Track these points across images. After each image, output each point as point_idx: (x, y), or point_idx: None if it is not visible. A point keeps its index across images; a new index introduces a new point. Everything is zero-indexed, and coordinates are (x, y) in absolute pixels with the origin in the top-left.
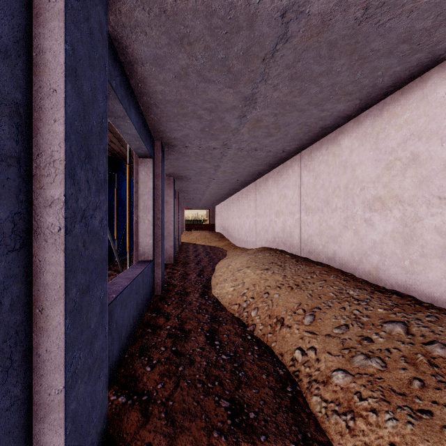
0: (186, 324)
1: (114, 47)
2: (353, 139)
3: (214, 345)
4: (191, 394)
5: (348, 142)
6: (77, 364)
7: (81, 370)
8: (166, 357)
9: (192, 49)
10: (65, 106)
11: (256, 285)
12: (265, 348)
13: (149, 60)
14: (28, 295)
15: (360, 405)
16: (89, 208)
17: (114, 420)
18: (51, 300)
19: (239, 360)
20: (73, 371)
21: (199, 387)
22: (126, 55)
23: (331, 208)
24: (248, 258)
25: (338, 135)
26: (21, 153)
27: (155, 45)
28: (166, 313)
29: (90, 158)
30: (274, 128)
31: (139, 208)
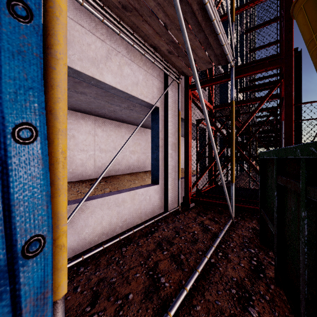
0: None
1: None
2: None
3: None
4: None
5: None
6: None
7: None
8: None
9: None
10: None
11: None
12: None
13: None
14: None
15: None
16: None
17: None
18: None
19: None
20: None
21: None
22: None
23: None
24: None
25: None
26: None
27: None
28: None
29: None
30: None
31: None
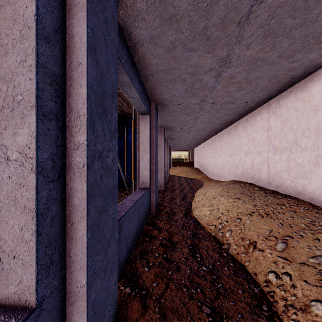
0: (173, 237)
1: (123, 34)
2: None
3: (196, 257)
4: (179, 295)
5: (319, 87)
6: (95, 265)
7: (98, 270)
8: (159, 262)
9: (179, 25)
10: (87, 74)
11: (229, 211)
12: (239, 266)
13: (147, 41)
14: (63, 213)
15: None
16: (104, 150)
17: (122, 306)
18: (78, 218)
19: (217, 273)
20: (93, 271)
21: (184, 291)
22: (131, 39)
23: (300, 147)
24: (221, 188)
25: (307, 82)
26: (58, 111)
27: (151, 28)
28: (159, 227)
29: (105, 113)
30: (245, 83)
31: (140, 150)
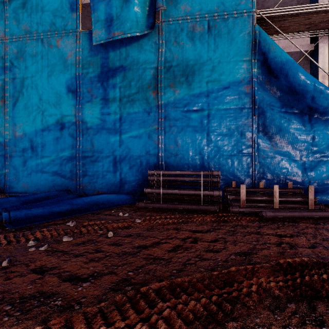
0: None
1: None
2: None
3: None
4: None
5: None
6: None
7: None
8: None
9: None
10: None
11: None
12: None
13: None
14: None
15: None
16: None
17: None
18: None
19: None
20: None
21: None
22: None
23: None
24: None
25: None
26: None
27: None
28: None
29: None
30: None
31: None
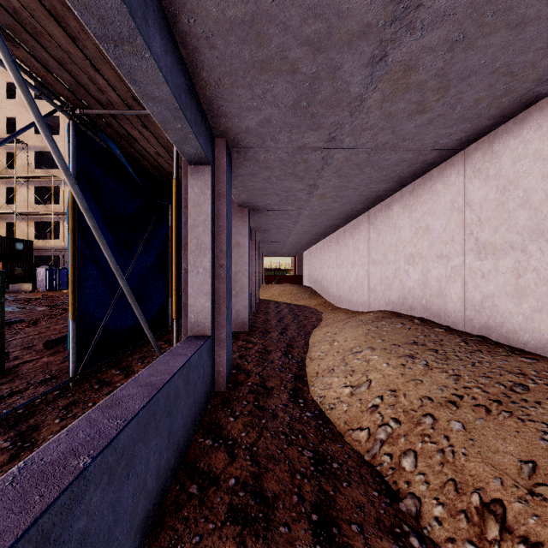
0: (267, 476)
1: None
2: None
3: None
4: None
5: None
6: None
7: None
8: None
9: None
10: None
11: (399, 391)
12: None
13: None
14: None
15: None
16: None
17: None
18: None
19: None
20: None
21: None
22: None
23: None
24: (365, 330)
25: None
26: None
27: None
28: (230, 440)
29: None
30: (434, 89)
31: (189, 249)
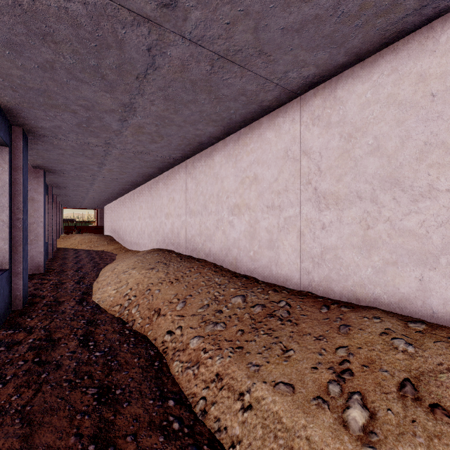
0: (55, 333)
1: None
2: (222, 157)
3: (88, 346)
4: (56, 393)
5: (219, 158)
6: None
7: None
8: (25, 370)
9: (58, 48)
10: None
11: (140, 284)
12: (141, 338)
13: (0, 42)
14: None
15: (204, 356)
16: None
17: None
18: None
19: (113, 353)
20: None
21: (65, 385)
22: None
23: (208, 211)
24: (136, 259)
25: (212, 151)
26: None
27: (8, 30)
28: (28, 328)
29: None
30: (157, 136)
31: None
